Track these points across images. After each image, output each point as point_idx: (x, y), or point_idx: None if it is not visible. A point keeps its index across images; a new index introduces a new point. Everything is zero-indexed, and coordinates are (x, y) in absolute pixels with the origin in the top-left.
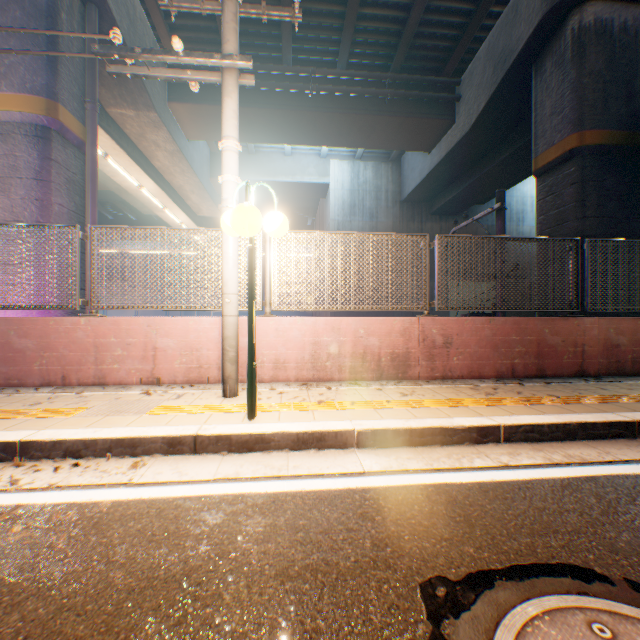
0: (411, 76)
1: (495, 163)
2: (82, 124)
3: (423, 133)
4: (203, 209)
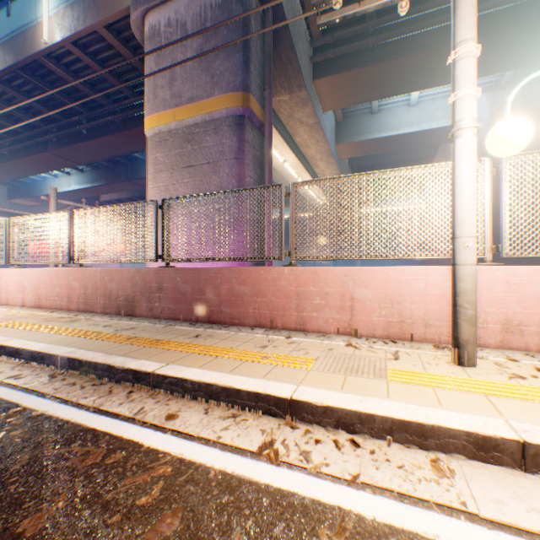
0: None
1: None
2: (261, 109)
3: None
4: (326, 174)
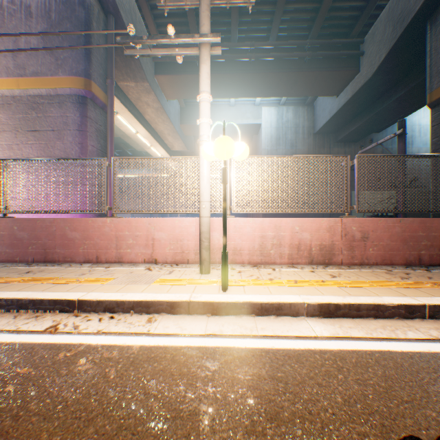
0: (325, 40)
1: (392, 100)
2: (104, 93)
3: (333, 82)
4: (175, 146)
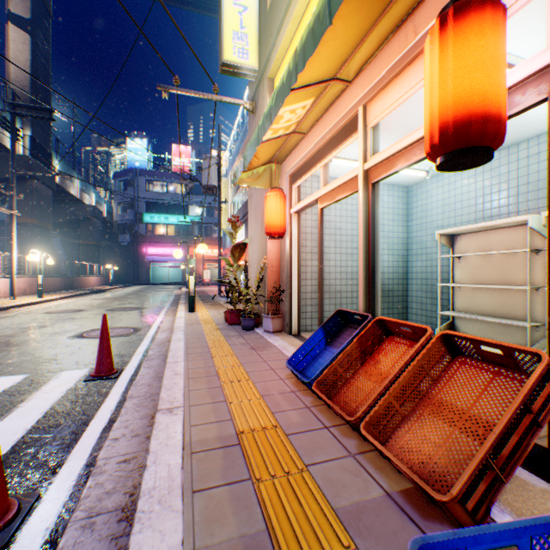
0: None
1: None
2: None
3: None
4: None
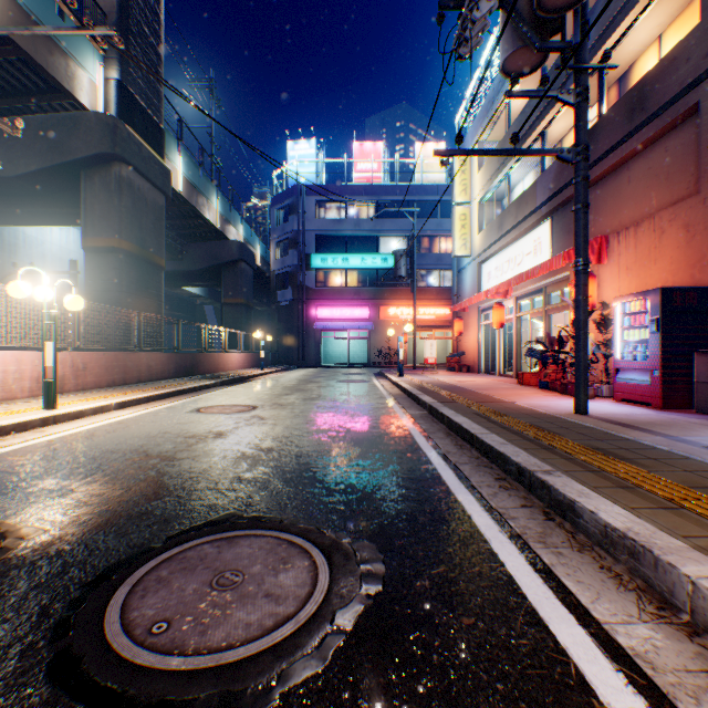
0: None
1: (30, 211)
2: None
3: None
4: None
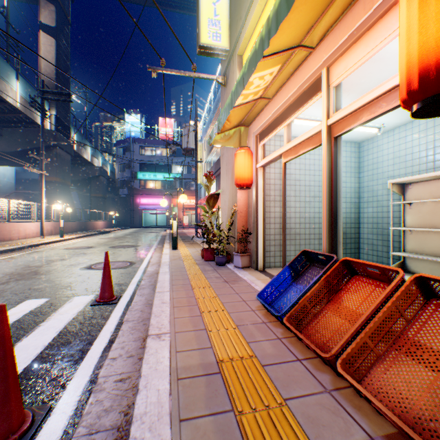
0: None
1: (11, 163)
2: None
3: None
4: None
